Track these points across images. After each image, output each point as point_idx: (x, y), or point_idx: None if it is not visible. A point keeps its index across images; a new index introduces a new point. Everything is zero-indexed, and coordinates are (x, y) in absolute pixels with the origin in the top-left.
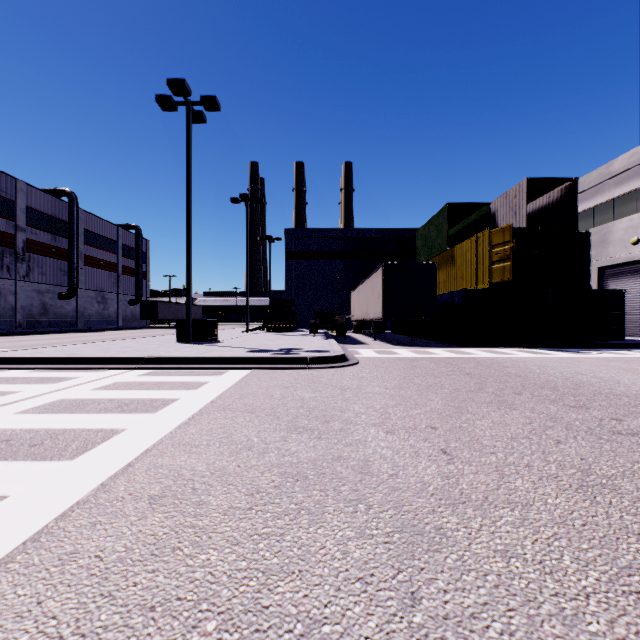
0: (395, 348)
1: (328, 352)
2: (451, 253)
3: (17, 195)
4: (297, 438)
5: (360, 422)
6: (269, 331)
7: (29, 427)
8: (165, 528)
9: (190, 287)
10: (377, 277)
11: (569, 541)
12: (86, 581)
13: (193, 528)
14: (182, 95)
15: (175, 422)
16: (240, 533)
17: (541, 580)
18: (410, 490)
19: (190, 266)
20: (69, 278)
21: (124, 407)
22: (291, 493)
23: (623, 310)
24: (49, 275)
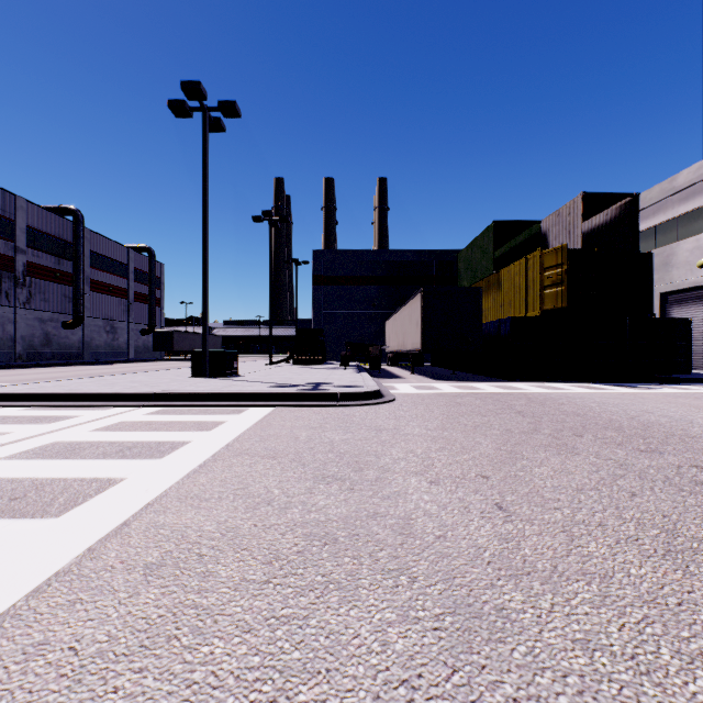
0: (435, 383)
1: (361, 387)
2: (497, 277)
3: (17, 213)
4: (325, 490)
5: (399, 470)
6: (295, 364)
7: (12, 476)
8: (161, 608)
9: (207, 315)
10: (415, 304)
11: (665, 627)
12: (53, 685)
13: (195, 608)
14: (198, 100)
15: (183, 470)
16: (253, 615)
17: (637, 684)
18: (462, 557)
19: (207, 291)
20: (74, 305)
21: (126, 451)
22: (317, 561)
23: (689, 340)
24: (52, 302)
